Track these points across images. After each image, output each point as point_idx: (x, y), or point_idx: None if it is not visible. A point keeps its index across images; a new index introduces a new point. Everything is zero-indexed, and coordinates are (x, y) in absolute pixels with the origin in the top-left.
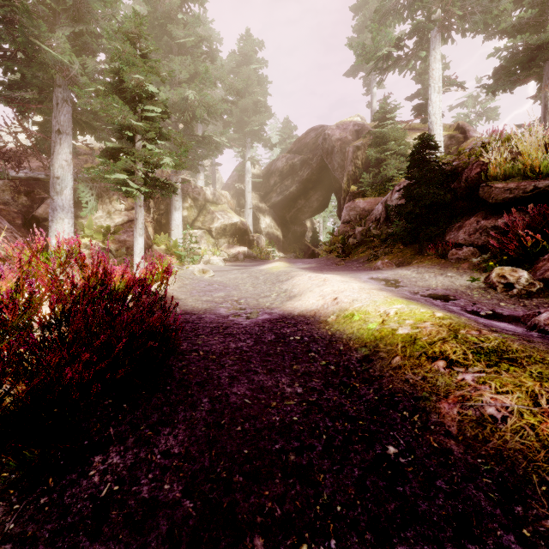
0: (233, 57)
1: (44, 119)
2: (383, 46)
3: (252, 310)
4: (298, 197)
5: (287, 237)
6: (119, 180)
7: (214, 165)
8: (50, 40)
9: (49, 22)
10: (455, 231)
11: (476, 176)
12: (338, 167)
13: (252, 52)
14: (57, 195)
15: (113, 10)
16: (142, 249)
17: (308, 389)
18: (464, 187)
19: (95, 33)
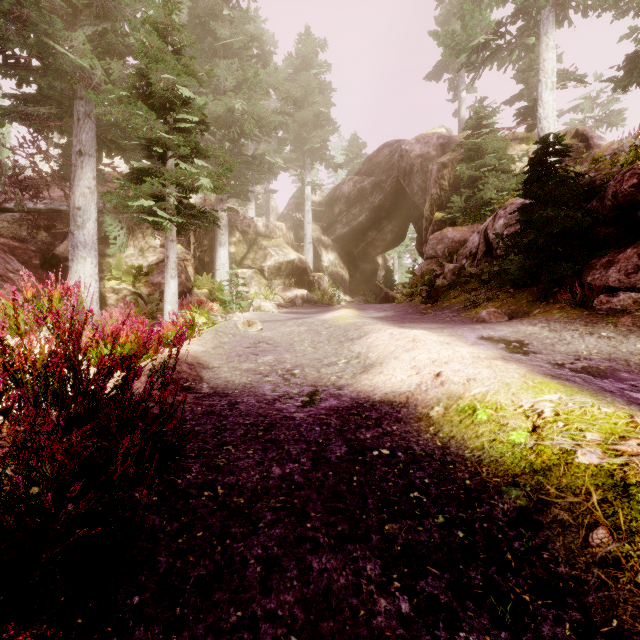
0: (290, 61)
1: (68, 141)
2: (478, 34)
3: (311, 390)
4: (369, 228)
5: (355, 276)
6: (145, 208)
7: (268, 193)
8: (67, 41)
9: (69, 22)
10: (602, 268)
11: (631, 190)
12: (418, 190)
13: (313, 54)
14: (78, 229)
15: (144, 3)
16: (175, 294)
17: (421, 600)
18: (610, 206)
19: (123, 32)
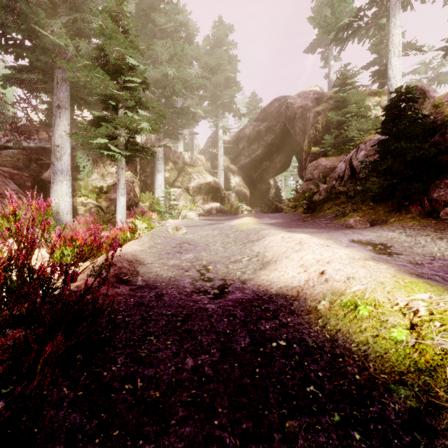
0: (208, 41)
1: (52, 99)
2: (344, 17)
3: (221, 283)
4: (264, 159)
5: (254, 193)
6: (102, 145)
7: (192, 134)
8: (48, 27)
9: (51, 14)
10: (446, 187)
11: None
12: (299, 131)
13: (224, 35)
14: (57, 160)
15: None
16: (124, 207)
17: None
18: None
19: (89, 21)
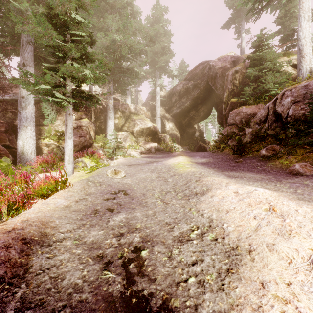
0: (148, 19)
1: None
2: None
3: None
4: (191, 109)
5: (183, 135)
6: (48, 92)
7: (137, 92)
8: None
9: None
10: None
11: None
12: (220, 87)
13: (160, 14)
14: (23, 109)
15: None
16: (71, 149)
17: None
18: None
19: None
